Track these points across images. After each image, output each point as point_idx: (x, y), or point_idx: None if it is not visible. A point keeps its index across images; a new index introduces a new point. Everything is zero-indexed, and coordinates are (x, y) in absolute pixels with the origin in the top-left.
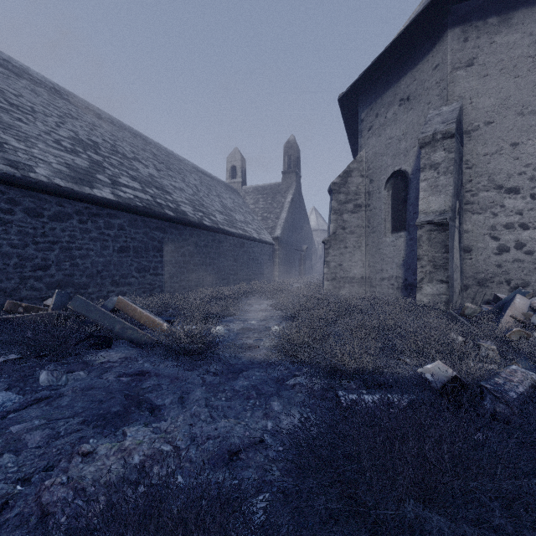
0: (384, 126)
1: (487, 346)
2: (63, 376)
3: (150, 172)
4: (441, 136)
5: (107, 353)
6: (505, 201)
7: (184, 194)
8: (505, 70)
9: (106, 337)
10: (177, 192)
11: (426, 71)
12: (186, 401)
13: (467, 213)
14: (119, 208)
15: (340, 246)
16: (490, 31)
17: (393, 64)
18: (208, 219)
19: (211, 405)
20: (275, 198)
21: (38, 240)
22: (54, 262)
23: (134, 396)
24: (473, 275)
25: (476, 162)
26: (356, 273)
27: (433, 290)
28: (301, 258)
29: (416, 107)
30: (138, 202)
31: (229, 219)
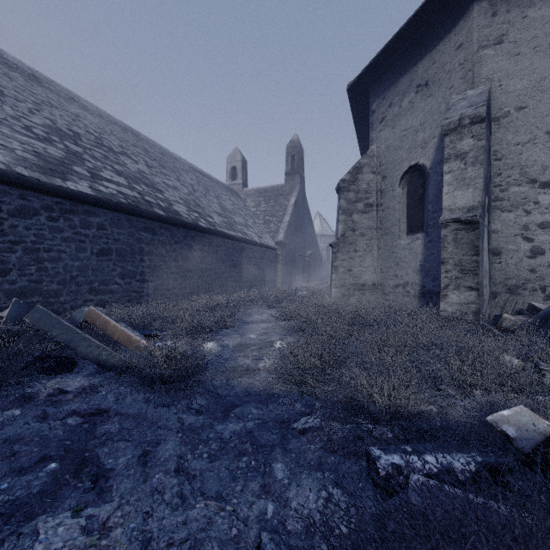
0: (399, 117)
1: None
2: None
3: (139, 168)
4: (469, 121)
5: (63, 381)
6: (539, 197)
7: (178, 193)
8: (539, 48)
9: (67, 359)
10: (170, 190)
11: (448, 52)
12: (150, 460)
13: (496, 210)
14: (98, 205)
15: (349, 250)
16: (522, 4)
17: (408, 47)
18: (204, 221)
19: (185, 469)
20: (277, 200)
21: None
22: (15, 266)
23: (76, 453)
24: (503, 282)
25: (506, 152)
26: (367, 279)
27: (460, 298)
28: (305, 264)
29: (436, 93)
30: (122, 198)
31: (228, 222)
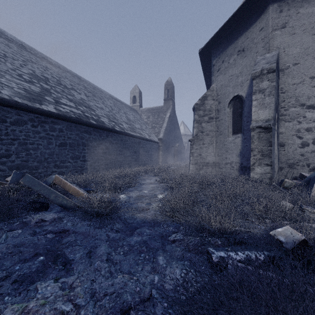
0: (228, 68)
1: (309, 210)
2: (3, 235)
3: (81, 97)
4: (266, 72)
5: (43, 215)
6: (306, 113)
7: (103, 111)
8: (306, 30)
9: (44, 203)
10: (99, 109)
11: (255, 32)
12: (92, 255)
13: (282, 121)
14: (59, 118)
15: (200, 143)
16: (296, 5)
17: (233, 29)
18: (118, 127)
19: (111, 259)
20: (159, 115)
21: (3, 138)
22: (14, 152)
23: (53, 251)
24: (286, 161)
25: (287, 89)
26: (210, 160)
27: (261, 170)
28: (175, 151)
29: (248, 55)
30: (72, 114)
31: (131, 127)
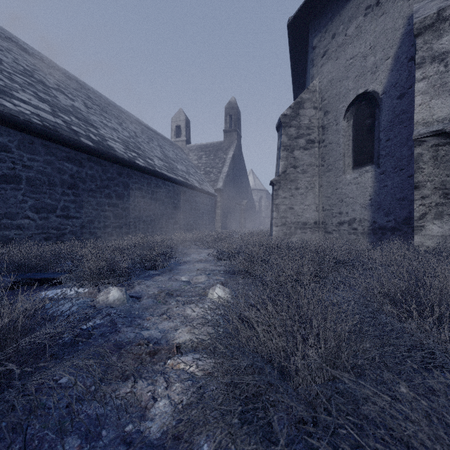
0: (344, 46)
1: None
2: None
3: (74, 105)
4: None
5: None
6: None
7: (117, 134)
8: None
9: None
10: (108, 129)
11: None
12: None
13: None
14: None
15: (291, 187)
16: None
17: None
18: (142, 160)
19: None
20: (217, 154)
21: None
22: None
23: None
24: None
25: None
26: (308, 217)
27: (443, 229)
28: (242, 211)
29: (390, 9)
30: (36, 119)
31: (170, 167)
